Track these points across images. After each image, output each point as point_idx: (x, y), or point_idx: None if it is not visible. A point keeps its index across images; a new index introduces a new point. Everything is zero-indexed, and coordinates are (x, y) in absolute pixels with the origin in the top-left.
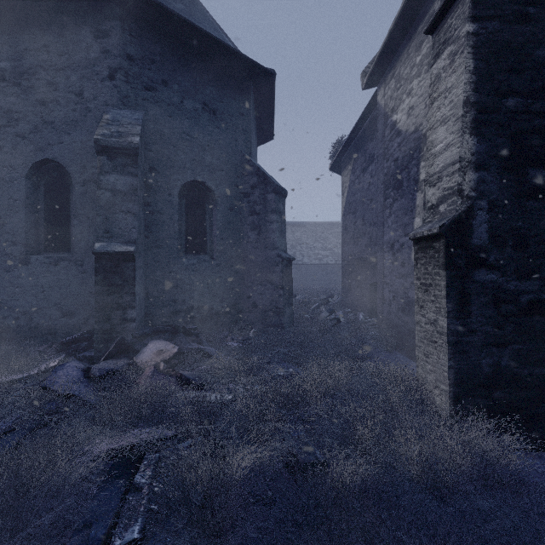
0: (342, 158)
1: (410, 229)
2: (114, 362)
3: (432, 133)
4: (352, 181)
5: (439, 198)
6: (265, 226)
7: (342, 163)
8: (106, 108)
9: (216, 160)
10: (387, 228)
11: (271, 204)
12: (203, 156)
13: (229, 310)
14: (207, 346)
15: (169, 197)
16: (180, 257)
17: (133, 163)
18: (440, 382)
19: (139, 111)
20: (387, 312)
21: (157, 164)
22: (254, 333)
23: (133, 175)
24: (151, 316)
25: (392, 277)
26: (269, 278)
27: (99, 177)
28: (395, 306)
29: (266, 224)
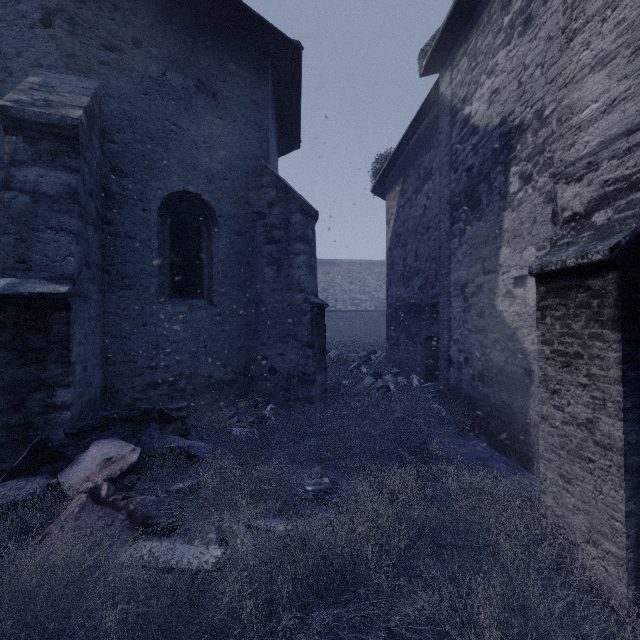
0: (388, 178)
1: (492, 264)
2: (20, 485)
3: (570, 90)
4: (401, 206)
5: (593, 201)
6: (287, 259)
7: (388, 183)
8: (37, 70)
9: (217, 164)
10: (456, 264)
11: (295, 229)
12: (197, 156)
13: (236, 377)
14: (196, 439)
15: (144, 213)
16: (163, 303)
17: (70, 150)
18: (603, 537)
19: (92, 80)
20: (455, 378)
21: (123, 163)
22: (271, 410)
23: (70, 170)
24: (113, 391)
25: (464, 331)
26: (293, 332)
27: (8, 170)
28: (468, 372)
29: (288, 256)
